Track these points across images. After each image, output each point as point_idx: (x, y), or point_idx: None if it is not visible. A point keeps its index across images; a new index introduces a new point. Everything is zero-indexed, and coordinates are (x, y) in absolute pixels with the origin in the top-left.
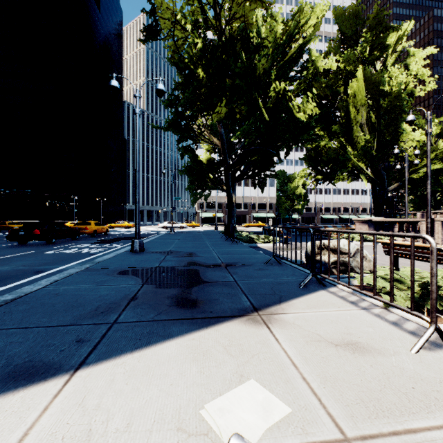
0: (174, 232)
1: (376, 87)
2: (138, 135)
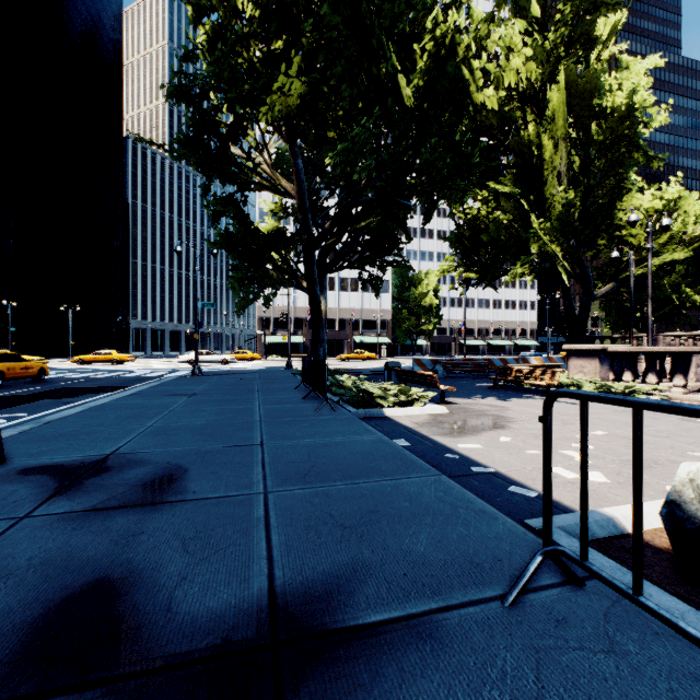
0: (200, 373)
1: (587, 102)
2: None
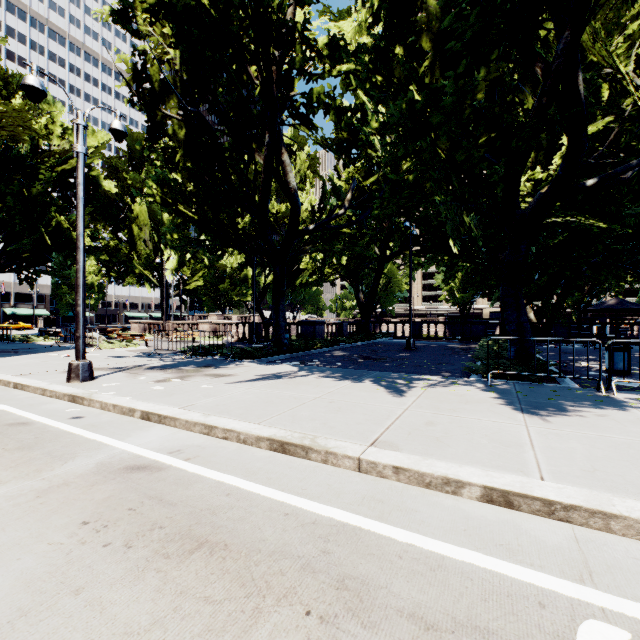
0: None
1: (155, 215)
2: None
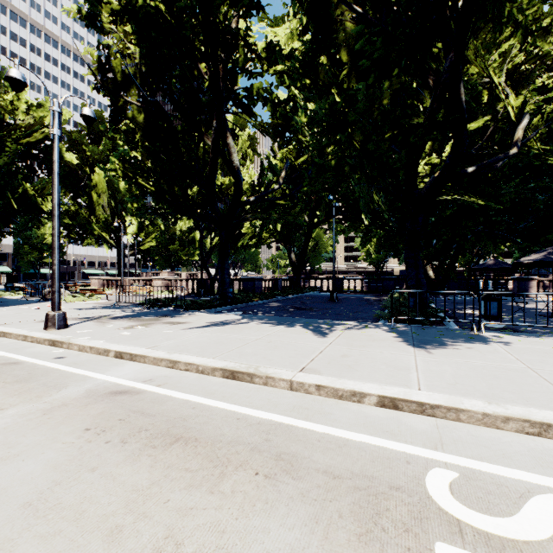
0: None
1: (112, 184)
2: None
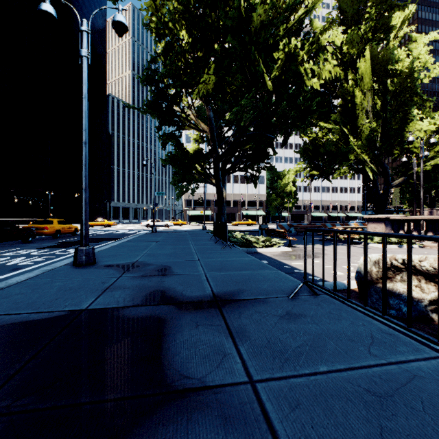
0: (156, 231)
1: (384, 68)
2: (84, 89)
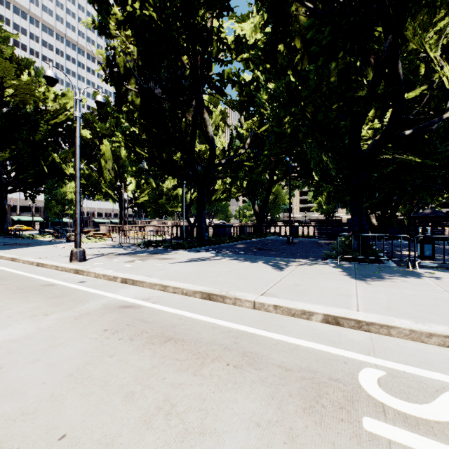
0: None
1: (116, 152)
2: None
